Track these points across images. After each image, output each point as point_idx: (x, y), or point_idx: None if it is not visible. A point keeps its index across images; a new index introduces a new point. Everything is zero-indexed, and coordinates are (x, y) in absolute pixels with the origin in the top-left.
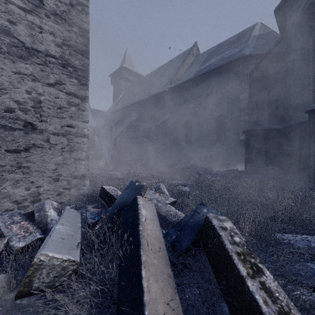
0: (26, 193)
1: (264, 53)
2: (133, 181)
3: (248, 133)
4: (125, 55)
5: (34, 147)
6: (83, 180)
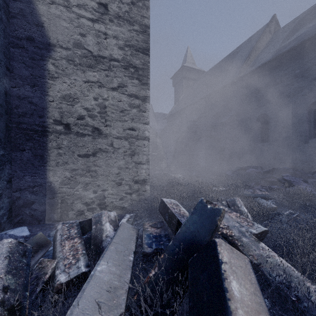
0: (94, 195)
1: None
2: (203, 202)
3: None
4: (186, 54)
5: (100, 151)
6: (144, 186)
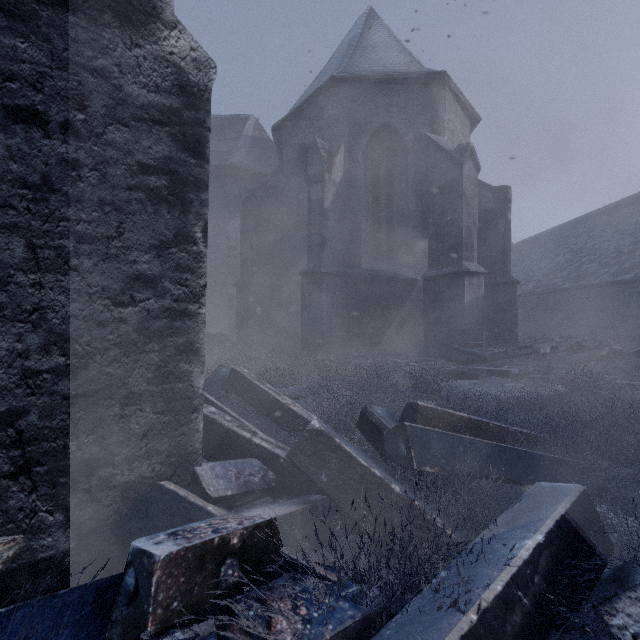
0: None
1: (261, 182)
2: None
3: (241, 287)
4: None
5: None
6: None
